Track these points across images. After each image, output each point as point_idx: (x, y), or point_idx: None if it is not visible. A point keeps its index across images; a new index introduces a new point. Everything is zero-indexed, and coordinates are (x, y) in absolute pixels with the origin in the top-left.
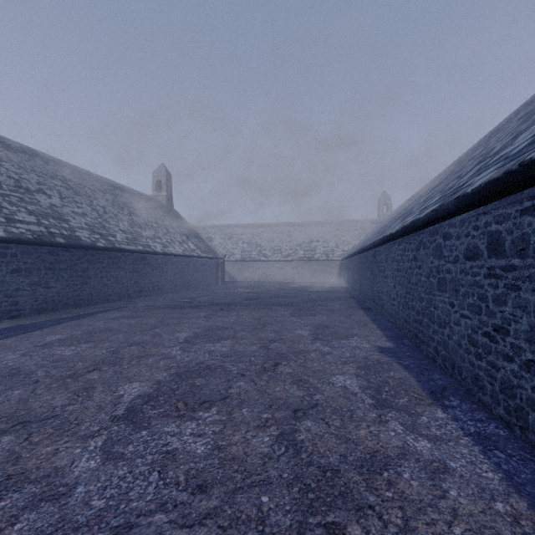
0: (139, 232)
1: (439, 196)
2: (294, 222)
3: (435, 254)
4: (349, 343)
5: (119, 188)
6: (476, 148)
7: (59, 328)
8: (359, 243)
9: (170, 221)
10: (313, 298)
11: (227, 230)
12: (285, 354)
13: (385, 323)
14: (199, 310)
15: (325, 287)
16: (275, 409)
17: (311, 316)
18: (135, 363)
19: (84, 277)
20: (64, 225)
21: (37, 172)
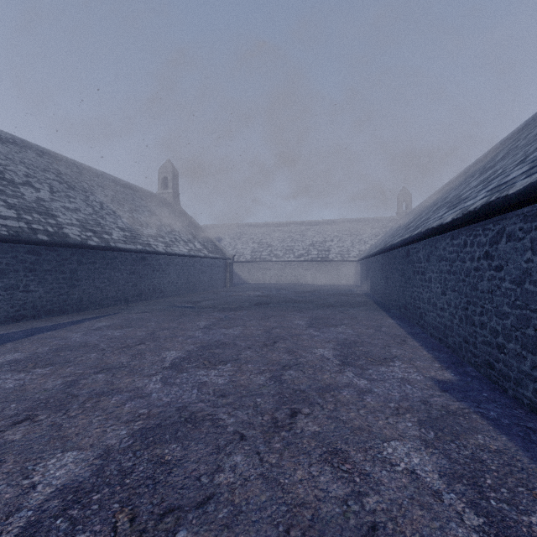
0: (139, 230)
1: (523, 167)
2: (307, 221)
3: None
4: (392, 371)
5: (122, 184)
6: (523, 129)
7: (25, 343)
8: (377, 242)
9: (175, 220)
10: (331, 303)
11: (237, 229)
12: (305, 393)
13: (429, 339)
14: (200, 318)
15: (342, 290)
16: None
17: (332, 327)
18: (90, 406)
19: (73, 279)
20: (51, 221)
21: (27, 164)
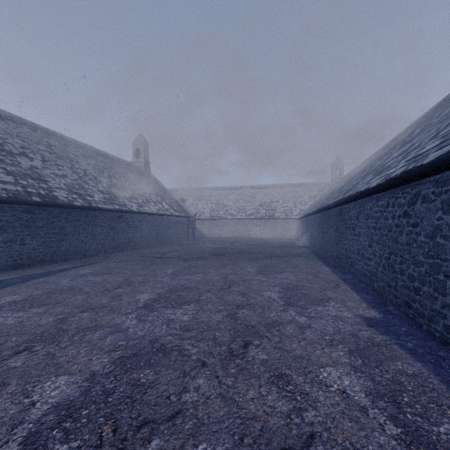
0: (116, 193)
1: (436, 141)
2: (256, 185)
3: (447, 208)
4: (327, 310)
5: (102, 154)
6: (436, 109)
7: (22, 287)
8: (315, 203)
9: (146, 184)
10: (277, 254)
11: (198, 192)
12: (256, 328)
13: (358, 284)
14: (167, 266)
15: (286, 243)
16: (249, 446)
17: (278, 274)
18: (78, 339)
19: (61, 234)
20: (43, 185)
21: (22, 138)
